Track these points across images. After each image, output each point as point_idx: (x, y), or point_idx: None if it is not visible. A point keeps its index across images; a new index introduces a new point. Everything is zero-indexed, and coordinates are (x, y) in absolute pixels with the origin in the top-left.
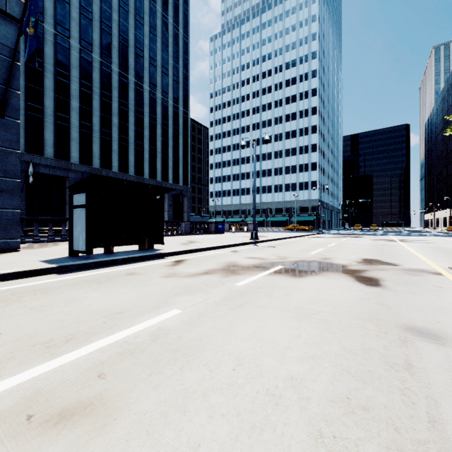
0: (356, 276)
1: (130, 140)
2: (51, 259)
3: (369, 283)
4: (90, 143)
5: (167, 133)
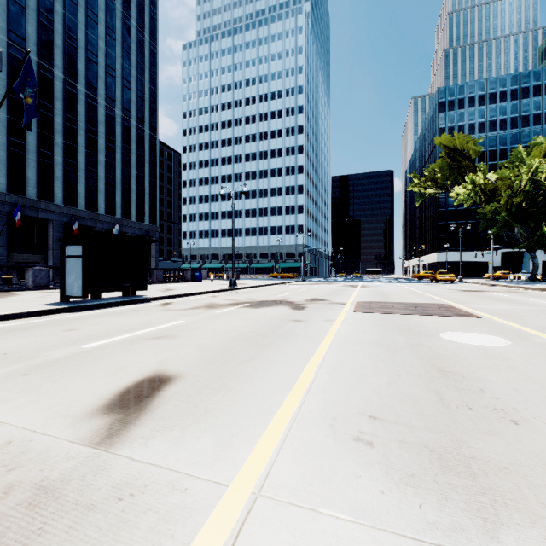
0: (294, 306)
1: (79, 166)
2: (48, 304)
3: (297, 309)
4: (22, 167)
5: (129, 160)
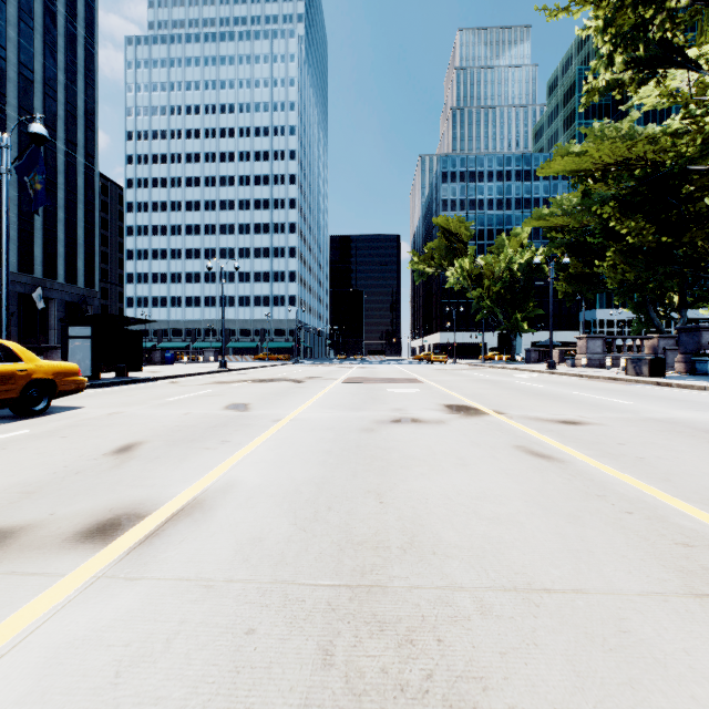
0: (295, 381)
1: None
2: None
3: (298, 382)
4: None
5: (55, 198)
